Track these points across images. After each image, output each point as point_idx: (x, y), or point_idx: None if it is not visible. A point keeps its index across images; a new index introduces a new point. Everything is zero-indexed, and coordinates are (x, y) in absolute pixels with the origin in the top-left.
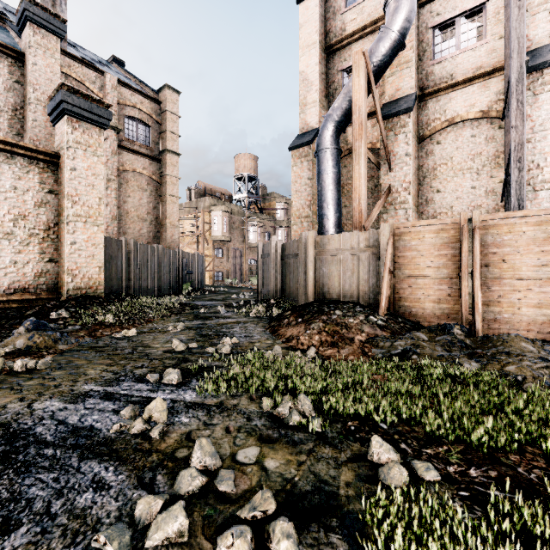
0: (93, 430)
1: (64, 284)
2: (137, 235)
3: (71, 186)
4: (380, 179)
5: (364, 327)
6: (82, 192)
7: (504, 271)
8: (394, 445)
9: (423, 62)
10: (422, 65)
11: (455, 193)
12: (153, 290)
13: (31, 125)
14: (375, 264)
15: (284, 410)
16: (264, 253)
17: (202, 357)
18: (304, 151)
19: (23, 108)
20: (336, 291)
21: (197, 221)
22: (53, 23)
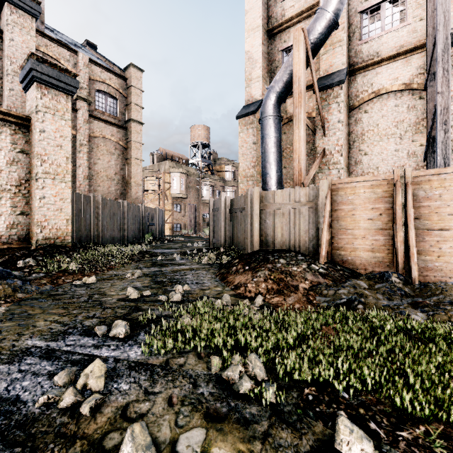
0: (17, 402)
1: (34, 235)
2: (106, 192)
3: (40, 146)
4: (315, 143)
5: (307, 275)
6: (50, 151)
7: (434, 222)
8: (362, 425)
9: (352, 42)
10: (352, 45)
11: (380, 155)
12: (119, 239)
13: (8, 94)
14: (315, 216)
15: (233, 374)
16: (214, 207)
17: (154, 305)
18: (249, 119)
19: (2, 79)
20: (279, 241)
21: (158, 181)
22: (29, 4)
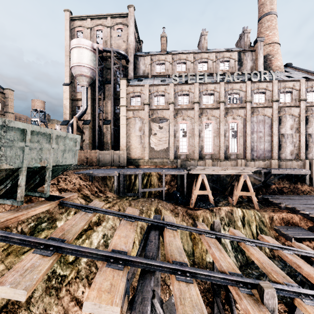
0: None
1: None
2: None
3: None
4: (83, 137)
5: None
6: None
7: (91, 157)
8: None
9: (94, 112)
10: (93, 113)
11: (99, 141)
12: None
13: None
14: None
15: None
16: None
17: None
18: (65, 126)
19: None
20: None
21: None
22: None
